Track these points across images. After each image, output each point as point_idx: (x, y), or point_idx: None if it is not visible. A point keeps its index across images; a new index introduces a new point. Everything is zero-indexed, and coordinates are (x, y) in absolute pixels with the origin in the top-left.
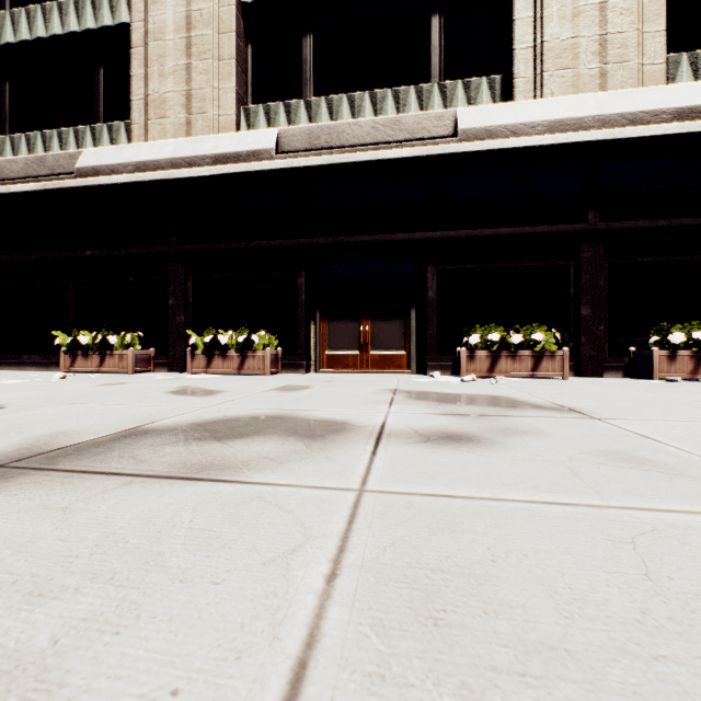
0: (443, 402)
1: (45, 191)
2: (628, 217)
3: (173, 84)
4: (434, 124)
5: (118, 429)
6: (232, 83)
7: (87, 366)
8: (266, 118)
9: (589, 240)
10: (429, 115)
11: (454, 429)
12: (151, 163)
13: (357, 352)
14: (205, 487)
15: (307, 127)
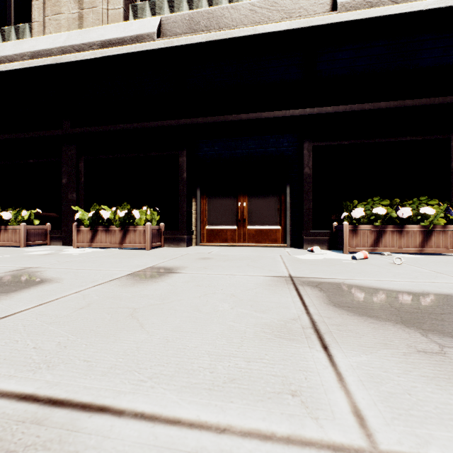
0: (428, 331)
1: None
2: None
3: None
4: (311, 3)
5: None
6: None
7: None
8: (152, 13)
9: None
10: None
11: None
12: (44, 52)
13: (235, 226)
14: None
15: (187, 13)
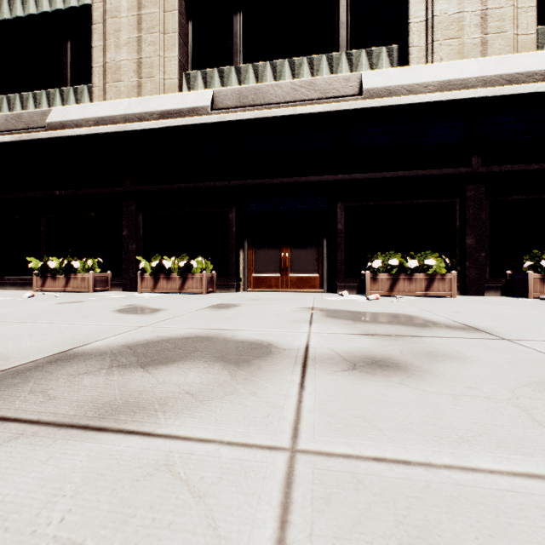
0: (357, 321)
1: (21, 141)
2: (505, 162)
3: (127, 54)
4: (342, 85)
5: (49, 353)
6: (175, 53)
7: (55, 286)
8: (203, 82)
9: (473, 181)
10: (339, 78)
11: (376, 353)
12: (108, 118)
13: (278, 274)
14: (104, 445)
15: (237, 88)
